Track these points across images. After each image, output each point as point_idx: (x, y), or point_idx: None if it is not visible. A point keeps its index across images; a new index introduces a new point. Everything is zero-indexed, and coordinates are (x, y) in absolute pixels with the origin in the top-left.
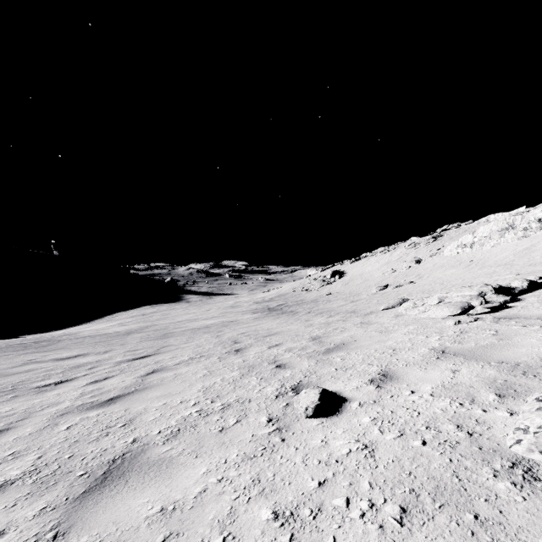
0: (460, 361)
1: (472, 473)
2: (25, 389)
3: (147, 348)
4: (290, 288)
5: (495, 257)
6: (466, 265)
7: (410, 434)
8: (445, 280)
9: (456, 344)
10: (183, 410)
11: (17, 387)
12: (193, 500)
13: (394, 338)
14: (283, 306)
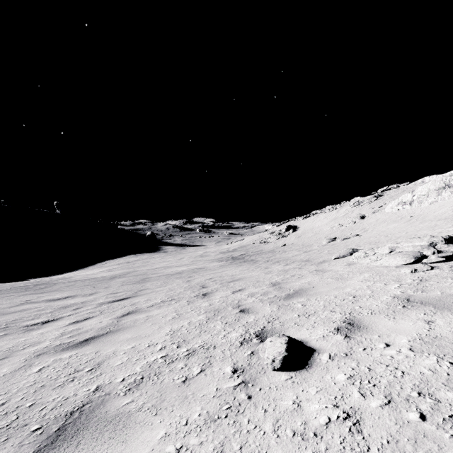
0: (431, 310)
1: None
2: (15, 328)
3: (127, 291)
4: (250, 240)
5: (434, 212)
6: (407, 220)
7: (400, 402)
8: (388, 233)
9: (420, 292)
10: (149, 355)
11: (9, 325)
12: None
13: (351, 285)
14: (244, 255)
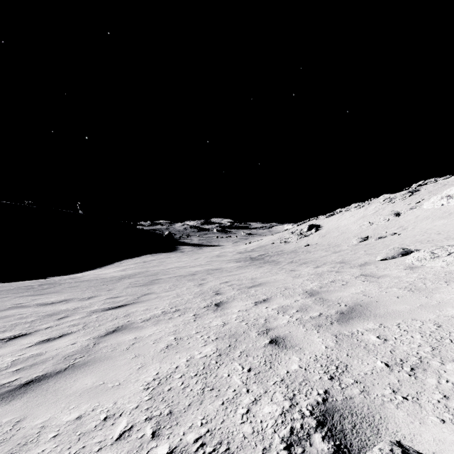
0: None
1: None
2: None
3: (129, 295)
4: (269, 240)
5: None
6: None
7: None
8: (439, 230)
9: None
10: None
11: None
12: None
13: (450, 302)
14: (264, 256)
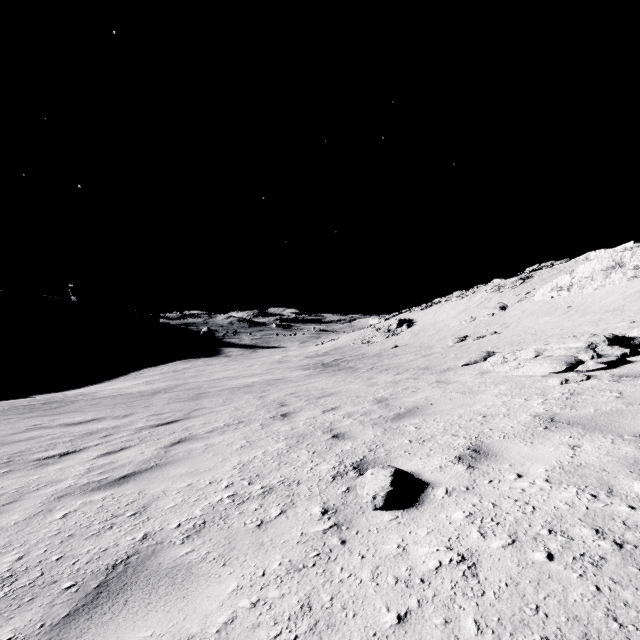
0: (578, 432)
1: (639, 614)
2: (23, 462)
3: (176, 411)
4: (348, 340)
5: (600, 301)
6: (563, 312)
7: (526, 541)
8: (538, 330)
9: (568, 409)
10: (212, 494)
11: (13, 459)
12: (215, 637)
13: (482, 401)
14: (340, 361)
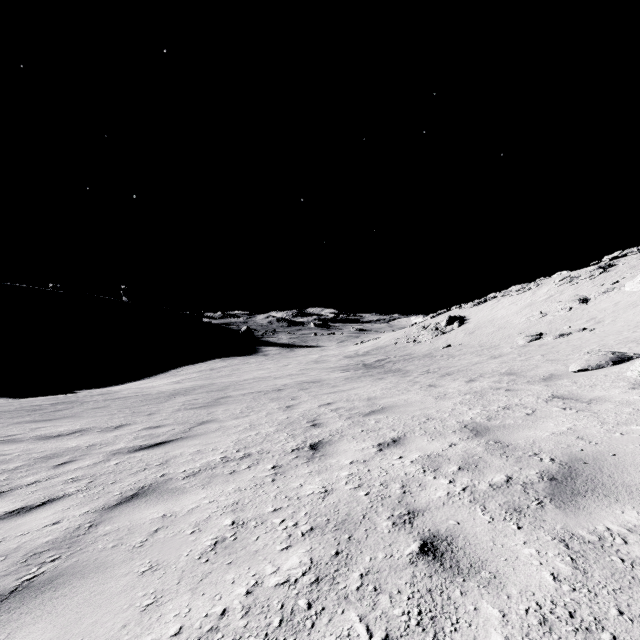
0: None
1: None
2: None
3: (178, 424)
4: (390, 339)
5: None
6: None
7: None
8: None
9: None
10: None
11: None
12: None
13: None
14: (384, 361)
